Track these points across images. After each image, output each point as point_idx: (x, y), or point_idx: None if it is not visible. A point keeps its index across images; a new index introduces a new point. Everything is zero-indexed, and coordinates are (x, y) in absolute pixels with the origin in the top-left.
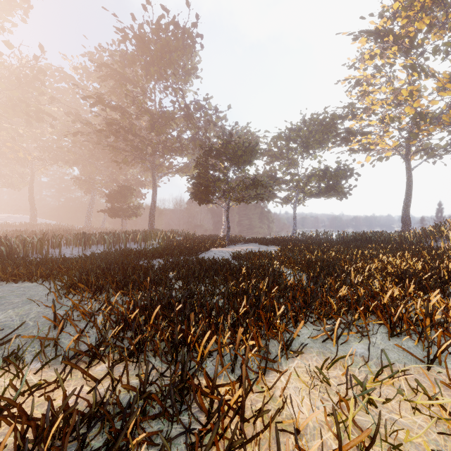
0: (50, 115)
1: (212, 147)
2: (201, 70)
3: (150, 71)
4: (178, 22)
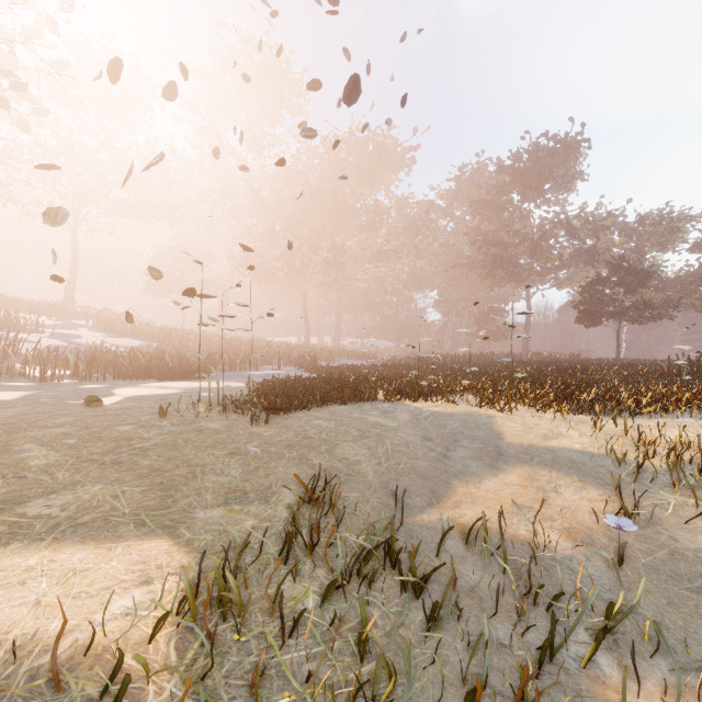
0: (430, 253)
1: (598, 278)
2: (588, 165)
3: (527, 196)
4: (559, 141)
